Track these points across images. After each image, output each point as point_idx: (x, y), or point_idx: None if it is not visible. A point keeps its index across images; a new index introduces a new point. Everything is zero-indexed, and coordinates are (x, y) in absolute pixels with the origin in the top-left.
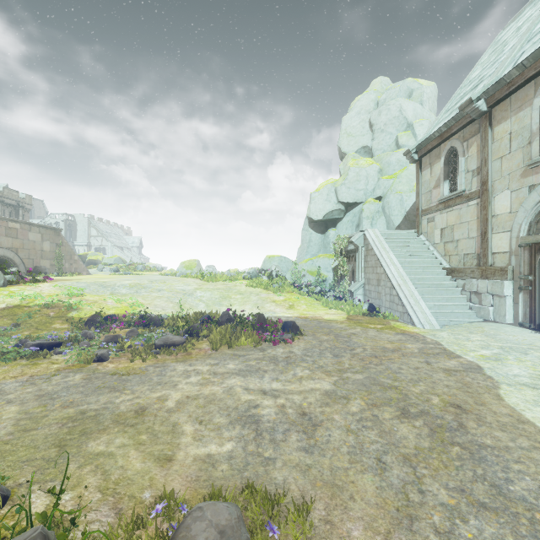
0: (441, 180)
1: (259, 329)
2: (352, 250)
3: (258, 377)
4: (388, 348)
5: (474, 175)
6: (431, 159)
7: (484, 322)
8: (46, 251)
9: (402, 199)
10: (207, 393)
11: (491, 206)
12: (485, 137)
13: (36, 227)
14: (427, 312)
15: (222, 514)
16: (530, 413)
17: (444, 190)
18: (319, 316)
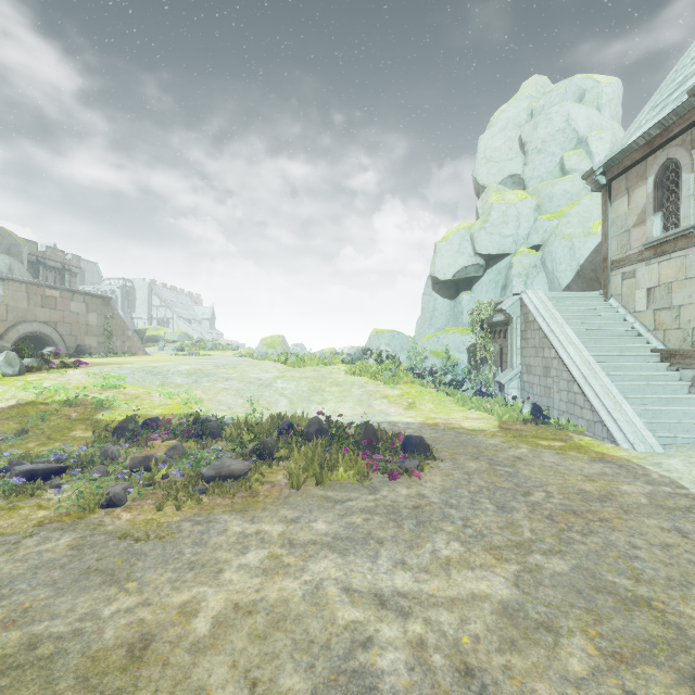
0: (649, 213)
1: (366, 448)
2: (499, 322)
3: (368, 556)
4: (590, 493)
5: None
6: (629, 181)
7: None
8: (93, 325)
9: (573, 247)
10: (272, 599)
11: None
12: None
13: (80, 295)
14: (637, 423)
15: None
16: None
17: (653, 228)
18: (455, 423)
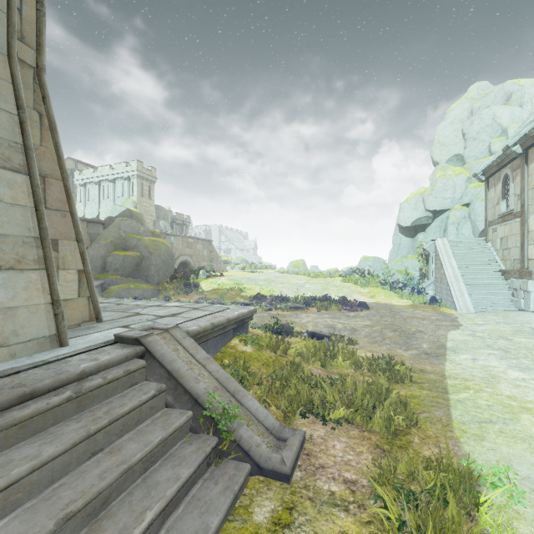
0: (500, 199)
1: (343, 305)
2: (428, 254)
3: (338, 319)
4: (417, 317)
5: (518, 198)
6: (495, 180)
7: (517, 311)
8: (205, 256)
9: None
10: (316, 321)
11: (527, 224)
12: (523, 171)
13: (200, 240)
14: (468, 302)
15: (321, 331)
16: (452, 335)
17: (501, 207)
18: (390, 303)
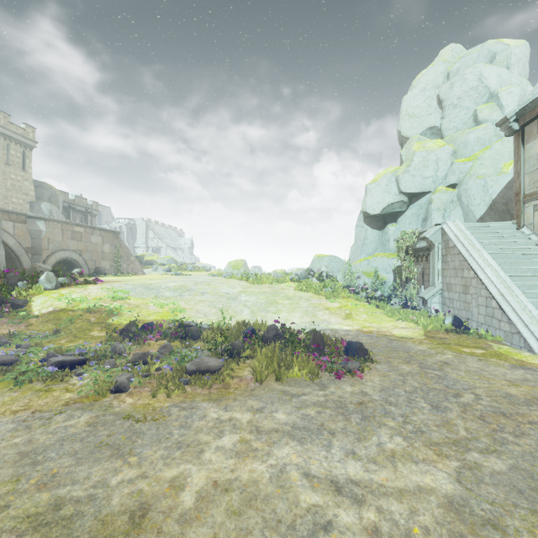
0: None
1: (315, 351)
2: (422, 248)
3: (323, 445)
4: (516, 397)
5: None
6: None
7: None
8: (106, 252)
9: (486, 185)
10: (244, 479)
11: None
12: None
13: (98, 230)
14: None
15: None
16: None
17: None
18: (386, 331)
